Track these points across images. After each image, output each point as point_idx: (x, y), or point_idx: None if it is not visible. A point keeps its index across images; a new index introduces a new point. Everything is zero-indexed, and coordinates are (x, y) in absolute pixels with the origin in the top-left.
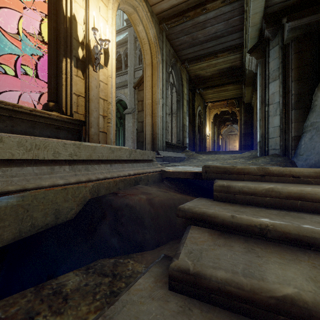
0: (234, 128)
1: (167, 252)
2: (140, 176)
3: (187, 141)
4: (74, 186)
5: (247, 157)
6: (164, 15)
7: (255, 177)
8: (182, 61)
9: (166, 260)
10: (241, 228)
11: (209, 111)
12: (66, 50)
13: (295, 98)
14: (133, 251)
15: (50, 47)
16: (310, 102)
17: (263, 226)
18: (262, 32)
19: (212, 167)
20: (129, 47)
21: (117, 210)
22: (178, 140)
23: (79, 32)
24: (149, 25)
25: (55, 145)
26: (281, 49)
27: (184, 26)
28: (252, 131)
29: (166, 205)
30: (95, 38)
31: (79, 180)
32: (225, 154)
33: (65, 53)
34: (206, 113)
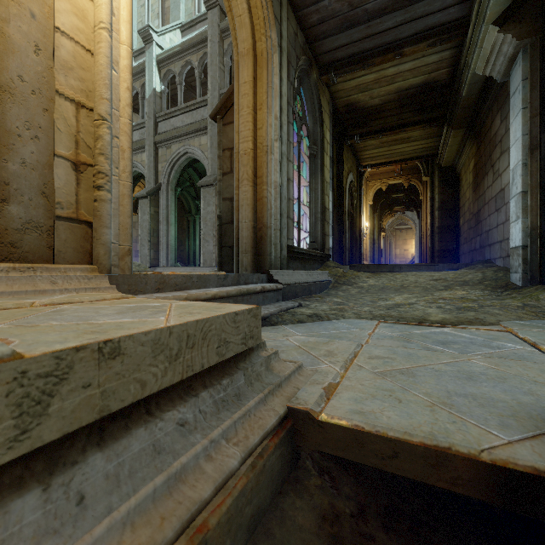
0: (407, 217)
1: None
2: None
3: (331, 244)
4: None
5: (480, 282)
6: None
7: None
8: (321, 68)
9: None
10: None
11: (366, 185)
12: None
13: None
14: None
15: None
16: None
17: None
18: None
19: None
20: (210, 51)
21: None
22: (313, 242)
23: None
24: None
25: None
26: None
27: None
28: (456, 222)
29: None
30: None
31: None
32: (412, 271)
33: None
34: (362, 187)
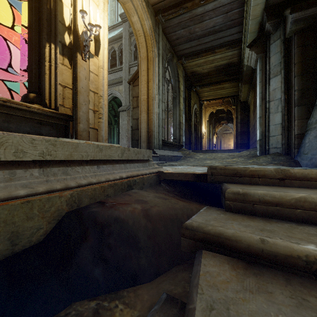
0: (229, 127)
1: (170, 287)
2: (134, 179)
3: (184, 140)
4: (42, 197)
5: (246, 156)
6: (161, 6)
7: (272, 180)
8: (178, 56)
9: (170, 306)
10: (277, 259)
11: (205, 110)
12: (49, 34)
13: (298, 94)
14: (123, 286)
15: (30, 30)
16: (314, 98)
17: (311, 258)
18: (262, 26)
19: (220, 169)
20: (124, 43)
21: (103, 226)
22: (175, 138)
23: (66, 15)
24: (144, 16)
25: (17, 141)
26: (283, 43)
27: (181, 18)
28: (248, 129)
29: (166, 218)
30: (83, 22)
31: (51, 188)
32: (222, 152)
33: (49, 38)
34: (202, 111)
